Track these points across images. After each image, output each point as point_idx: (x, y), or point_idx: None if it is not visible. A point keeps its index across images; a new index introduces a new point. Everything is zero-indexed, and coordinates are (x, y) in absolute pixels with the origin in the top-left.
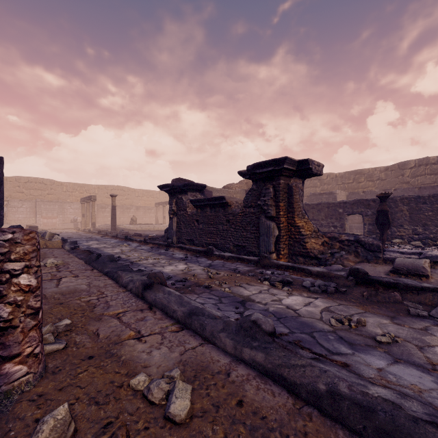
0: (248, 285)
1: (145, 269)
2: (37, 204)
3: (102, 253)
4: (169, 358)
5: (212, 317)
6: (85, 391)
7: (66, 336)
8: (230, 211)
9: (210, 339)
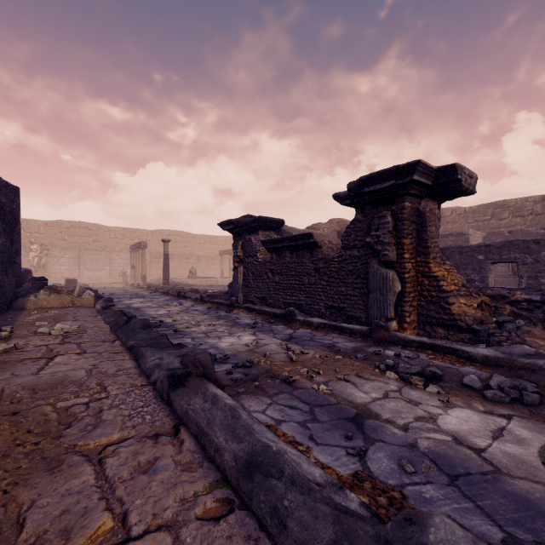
0: (359, 377)
1: (191, 341)
2: (81, 253)
3: (142, 315)
4: None
5: (301, 486)
6: None
7: None
8: (320, 256)
9: None
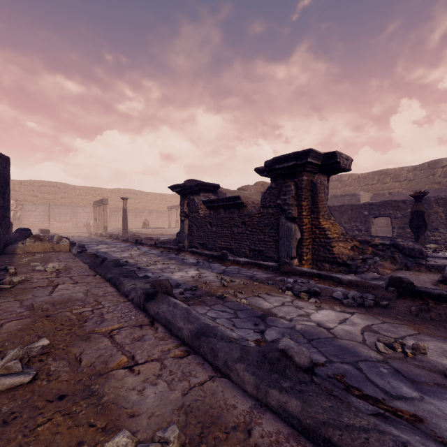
0: (267, 295)
1: (152, 275)
2: (51, 208)
3: (110, 257)
4: (167, 401)
5: (226, 340)
6: None
7: (40, 362)
8: (246, 212)
9: (223, 370)
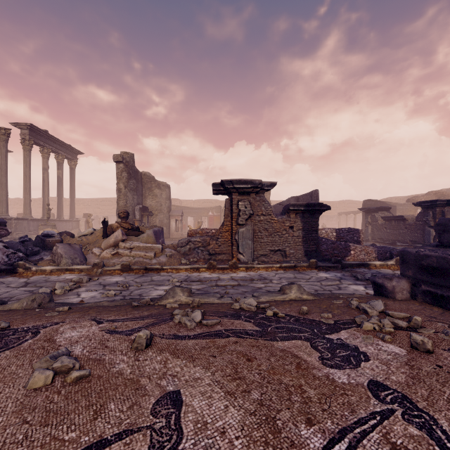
0: None
1: None
2: None
3: None
4: None
5: None
6: None
7: None
8: (407, 223)
9: None
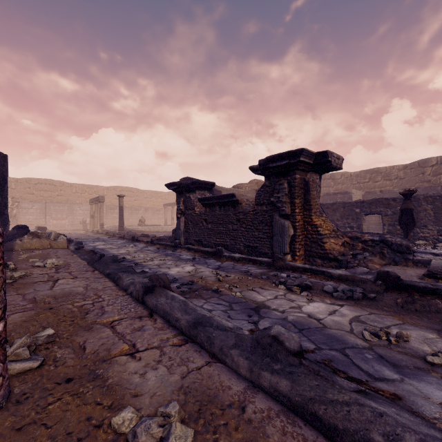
0: (261, 289)
1: (149, 270)
2: (47, 205)
3: (107, 254)
4: (167, 383)
5: (221, 329)
6: (50, 433)
7: (46, 350)
8: (240, 210)
9: (219, 357)
